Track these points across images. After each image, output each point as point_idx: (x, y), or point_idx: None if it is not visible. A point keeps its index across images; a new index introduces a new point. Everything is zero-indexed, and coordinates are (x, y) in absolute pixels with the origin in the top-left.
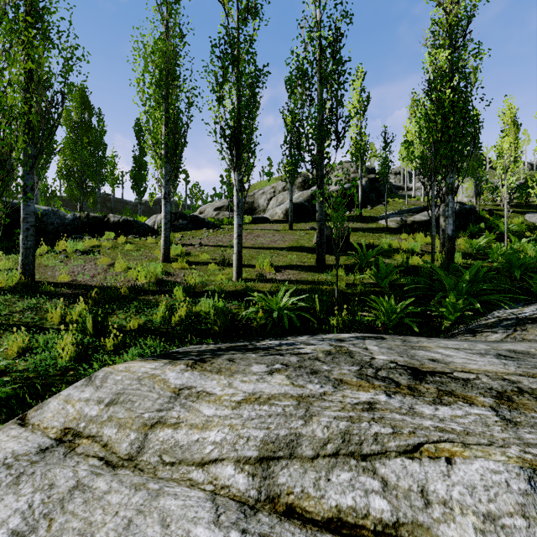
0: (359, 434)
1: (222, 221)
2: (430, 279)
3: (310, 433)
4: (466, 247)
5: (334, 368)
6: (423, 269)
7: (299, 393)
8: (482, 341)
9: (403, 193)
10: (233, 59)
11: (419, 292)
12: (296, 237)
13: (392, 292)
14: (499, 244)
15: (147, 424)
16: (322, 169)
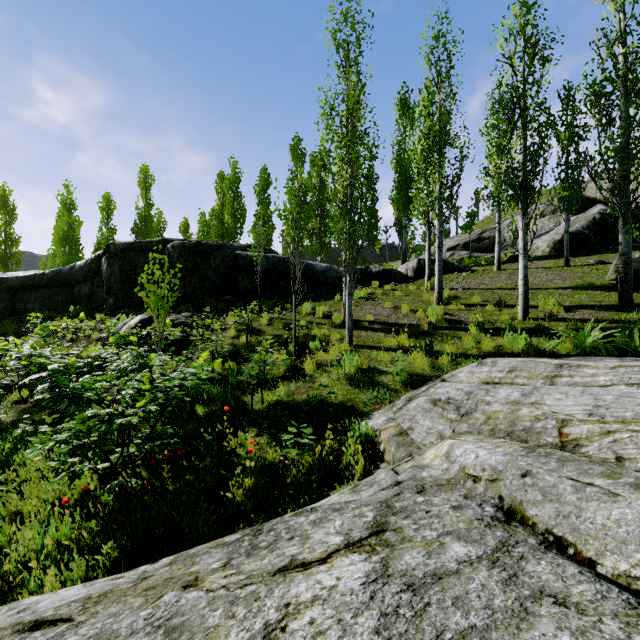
0: None
1: (461, 262)
2: None
3: None
4: None
5: None
6: None
7: None
8: None
9: None
10: (523, 114)
11: None
12: (578, 275)
13: None
14: None
15: (548, 376)
16: (628, 195)
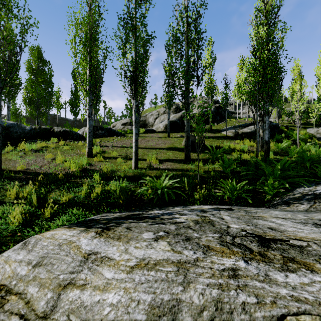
0: (229, 302)
1: (126, 131)
2: (255, 168)
3: (188, 299)
4: (274, 148)
5: (202, 236)
6: (250, 162)
7: (178, 259)
8: (296, 210)
9: (235, 116)
10: (132, 28)
11: (250, 176)
12: (172, 142)
13: (232, 176)
14: (295, 146)
15: (61, 284)
16: (188, 99)
